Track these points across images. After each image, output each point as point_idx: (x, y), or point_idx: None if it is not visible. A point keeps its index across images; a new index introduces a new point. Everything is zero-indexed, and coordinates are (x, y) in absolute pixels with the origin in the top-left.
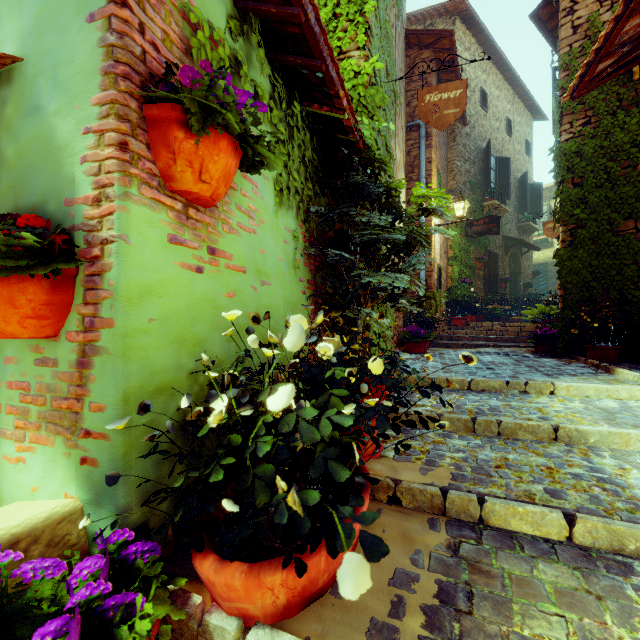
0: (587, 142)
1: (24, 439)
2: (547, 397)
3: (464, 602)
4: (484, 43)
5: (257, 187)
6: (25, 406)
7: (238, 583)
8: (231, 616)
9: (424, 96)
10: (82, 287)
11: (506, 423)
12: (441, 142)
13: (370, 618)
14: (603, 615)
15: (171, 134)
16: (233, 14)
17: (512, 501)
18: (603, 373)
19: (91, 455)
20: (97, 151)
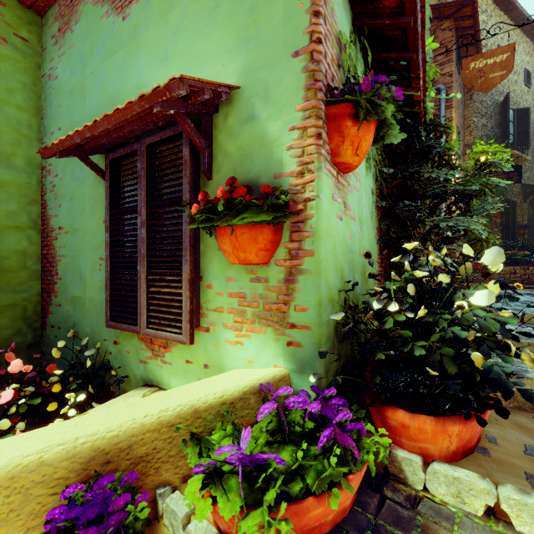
0: None
1: (241, 329)
2: None
3: None
4: (502, 2)
5: None
6: (242, 308)
7: (429, 428)
8: (412, 453)
9: (468, 64)
10: (288, 230)
11: None
12: (459, 102)
13: (523, 471)
14: None
15: (343, 124)
16: (351, 30)
17: None
18: None
19: (296, 340)
20: (301, 141)
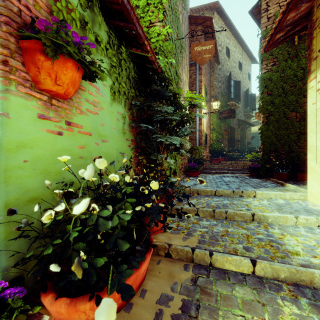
0: (274, 74)
1: None
2: (252, 198)
3: (194, 311)
4: (228, 24)
5: (99, 90)
6: None
7: (63, 310)
8: None
9: (194, 47)
10: None
11: (229, 212)
12: (207, 72)
13: None
14: (264, 314)
15: (36, 57)
16: None
17: (226, 254)
18: (280, 186)
19: None
20: None
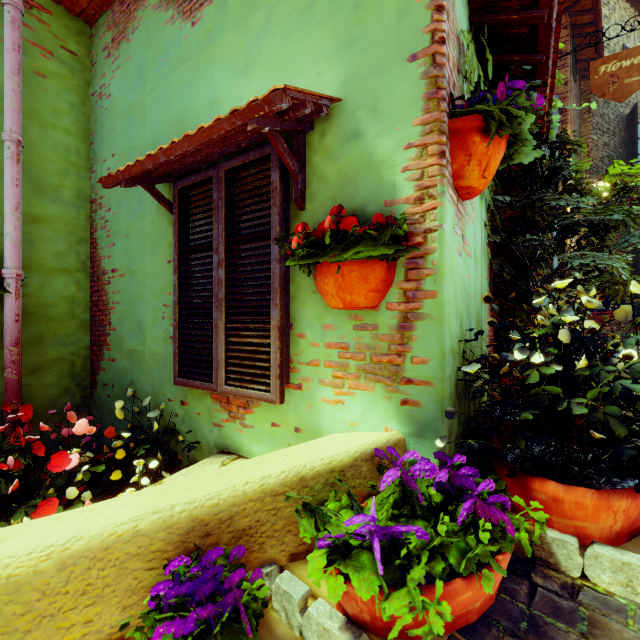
0: None
1: (343, 386)
2: None
3: None
4: None
5: None
6: (344, 361)
7: (589, 502)
8: (564, 534)
9: (598, 68)
10: (403, 268)
11: None
12: (575, 116)
13: None
14: None
15: (470, 140)
16: (468, 29)
17: None
18: None
19: (413, 398)
20: (419, 161)
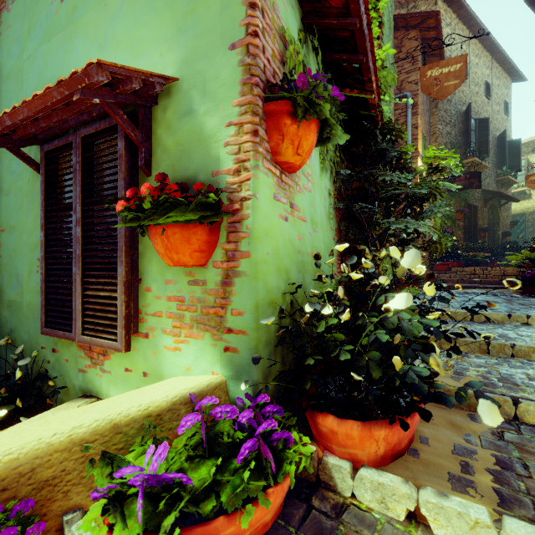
0: None
1: (180, 335)
2: None
3: (522, 470)
4: (464, 17)
5: (311, 157)
6: (181, 312)
7: (355, 433)
8: (342, 459)
9: (426, 72)
10: (225, 231)
11: (519, 346)
12: (425, 109)
13: (447, 472)
14: None
15: (282, 122)
16: (300, 28)
17: None
18: None
19: (232, 345)
20: (237, 137)
